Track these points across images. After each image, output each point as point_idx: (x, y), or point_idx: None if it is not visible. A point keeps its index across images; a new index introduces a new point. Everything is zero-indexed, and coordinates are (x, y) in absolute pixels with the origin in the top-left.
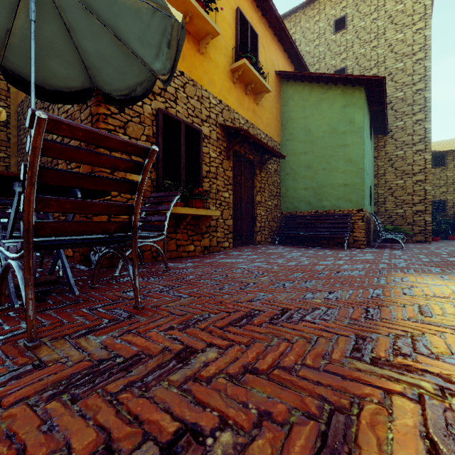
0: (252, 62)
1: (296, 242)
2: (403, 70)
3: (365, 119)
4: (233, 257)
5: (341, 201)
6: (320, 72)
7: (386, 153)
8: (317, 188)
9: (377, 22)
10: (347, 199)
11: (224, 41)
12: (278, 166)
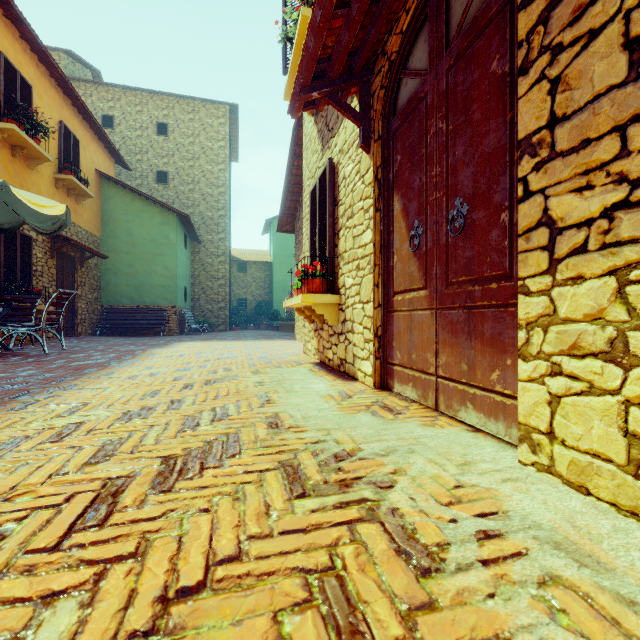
0: (77, 174)
1: (119, 333)
2: (212, 196)
3: (177, 238)
4: (66, 343)
5: (160, 299)
6: (143, 164)
7: (200, 259)
8: (139, 286)
9: (194, 146)
10: (164, 297)
11: (49, 152)
12: (98, 260)
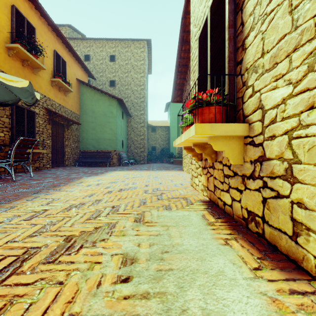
0: (63, 78)
1: (88, 165)
2: (137, 91)
3: (117, 113)
4: (53, 171)
5: (108, 146)
6: (103, 77)
7: (131, 125)
8: (98, 139)
9: (128, 65)
10: (110, 145)
11: (47, 66)
12: (78, 126)
